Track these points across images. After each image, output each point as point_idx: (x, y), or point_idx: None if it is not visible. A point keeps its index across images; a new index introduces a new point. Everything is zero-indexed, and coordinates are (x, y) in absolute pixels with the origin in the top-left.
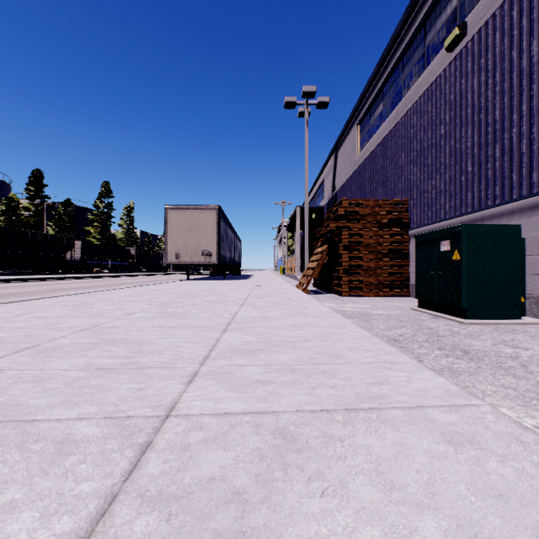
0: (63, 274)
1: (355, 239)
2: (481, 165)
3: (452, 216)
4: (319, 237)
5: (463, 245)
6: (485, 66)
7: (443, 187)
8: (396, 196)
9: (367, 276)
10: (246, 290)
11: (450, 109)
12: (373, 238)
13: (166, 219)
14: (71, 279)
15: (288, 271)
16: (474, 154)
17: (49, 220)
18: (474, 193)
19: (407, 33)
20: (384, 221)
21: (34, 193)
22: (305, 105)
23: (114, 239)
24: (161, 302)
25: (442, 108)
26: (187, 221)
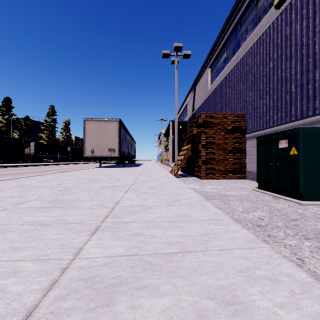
0: (22, 163)
1: (210, 140)
2: (303, 86)
3: (279, 123)
4: (184, 140)
5: (300, 143)
6: (306, 14)
7: (272, 104)
8: (236, 112)
9: (218, 165)
10: (135, 176)
11: (277, 49)
12: (222, 140)
13: (84, 127)
14: (25, 166)
15: (165, 161)
16: (297, 79)
17: (15, 129)
18: (297, 106)
19: (244, 2)
20: (229, 128)
21: (6, 112)
22: (175, 56)
23: (57, 141)
24: (63, 188)
25: (271, 49)
26: (99, 129)
